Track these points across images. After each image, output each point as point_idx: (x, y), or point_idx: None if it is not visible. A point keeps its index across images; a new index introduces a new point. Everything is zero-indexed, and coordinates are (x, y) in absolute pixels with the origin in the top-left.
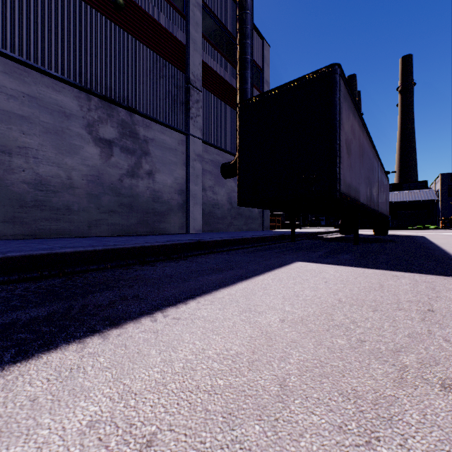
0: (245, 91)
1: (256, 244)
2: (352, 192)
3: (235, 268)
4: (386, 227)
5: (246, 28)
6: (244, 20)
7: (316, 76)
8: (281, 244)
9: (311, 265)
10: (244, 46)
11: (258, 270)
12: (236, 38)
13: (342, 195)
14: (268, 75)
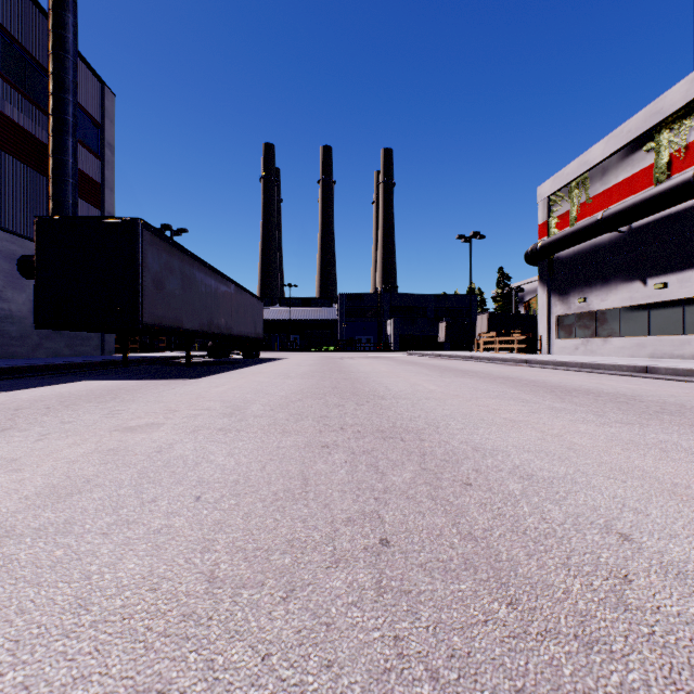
0: (64, 163)
1: (64, 370)
2: (167, 321)
3: (18, 386)
4: (256, 350)
5: (66, 78)
6: (62, 66)
7: (122, 222)
8: (104, 370)
9: (97, 381)
10: (62, 101)
11: (40, 386)
12: (48, 81)
13: (146, 326)
14: (113, 135)
